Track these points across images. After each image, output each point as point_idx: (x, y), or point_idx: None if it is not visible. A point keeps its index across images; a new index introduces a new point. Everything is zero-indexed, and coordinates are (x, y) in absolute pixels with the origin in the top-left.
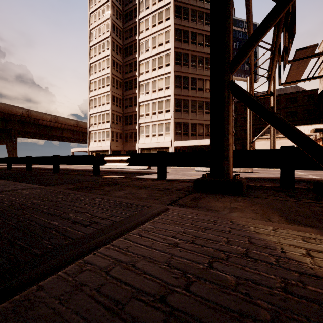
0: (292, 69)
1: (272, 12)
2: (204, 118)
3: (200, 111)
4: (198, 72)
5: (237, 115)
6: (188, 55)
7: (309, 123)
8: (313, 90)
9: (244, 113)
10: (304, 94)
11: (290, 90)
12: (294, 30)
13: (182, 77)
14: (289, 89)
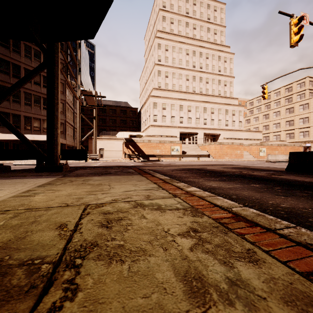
0: (87, 99)
1: (17, 83)
2: (42, 113)
3: (37, 106)
4: (33, 65)
5: (84, 115)
6: (20, 43)
7: (133, 130)
8: (135, 108)
9: (90, 115)
10: (131, 109)
11: (123, 104)
12: (82, 77)
13: (11, 63)
14: (122, 103)
